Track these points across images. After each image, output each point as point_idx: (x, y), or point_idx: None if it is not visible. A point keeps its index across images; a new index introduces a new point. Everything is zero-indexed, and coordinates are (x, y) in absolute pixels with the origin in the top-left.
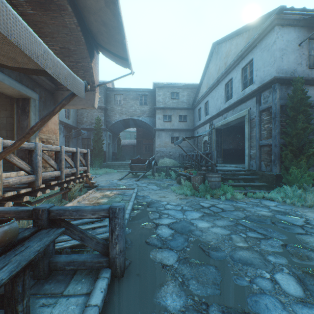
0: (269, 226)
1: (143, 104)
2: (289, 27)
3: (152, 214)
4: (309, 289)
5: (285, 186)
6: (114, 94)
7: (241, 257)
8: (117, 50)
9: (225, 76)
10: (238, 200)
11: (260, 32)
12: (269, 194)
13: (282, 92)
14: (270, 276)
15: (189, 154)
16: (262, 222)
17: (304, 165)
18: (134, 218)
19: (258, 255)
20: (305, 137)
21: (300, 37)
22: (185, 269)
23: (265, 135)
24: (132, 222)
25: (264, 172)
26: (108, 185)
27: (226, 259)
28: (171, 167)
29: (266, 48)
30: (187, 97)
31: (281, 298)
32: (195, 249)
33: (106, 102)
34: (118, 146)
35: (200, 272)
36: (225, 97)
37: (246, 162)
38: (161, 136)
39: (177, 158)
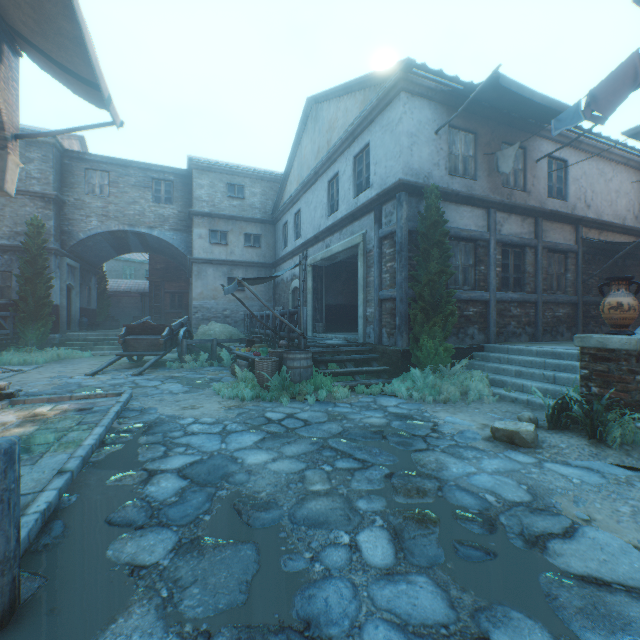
0: (375, 445)
1: (162, 200)
2: (422, 99)
3: (149, 450)
4: (405, 547)
5: (413, 370)
6: (85, 168)
7: (310, 513)
8: (70, 59)
9: (328, 166)
10: (339, 402)
11: (380, 97)
12: (391, 386)
13: (412, 208)
14: (349, 540)
15: (261, 314)
16: (368, 438)
17: (440, 333)
18: (98, 465)
19: (342, 502)
20: (441, 286)
21: (437, 119)
22: (185, 566)
23: (387, 281)
24: (88, 476)
25: (386, 348)
26: (51, 391)
27: (281, 523)
28: (222, 341)
29: (389, 127)
30: (261, 198)
31: (356, 578)
32: (223, 514)
33: (61, 184)
34: (100, 295)
35: (218, 563)
36: (328, 207)
37: (360, 329)
38: (206, 275)
39: (242, 323)
